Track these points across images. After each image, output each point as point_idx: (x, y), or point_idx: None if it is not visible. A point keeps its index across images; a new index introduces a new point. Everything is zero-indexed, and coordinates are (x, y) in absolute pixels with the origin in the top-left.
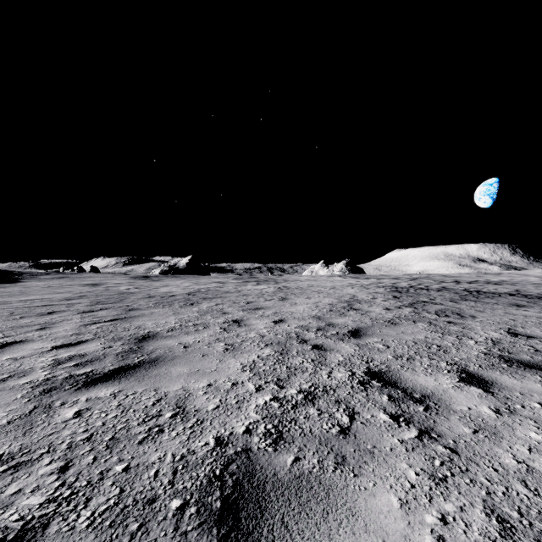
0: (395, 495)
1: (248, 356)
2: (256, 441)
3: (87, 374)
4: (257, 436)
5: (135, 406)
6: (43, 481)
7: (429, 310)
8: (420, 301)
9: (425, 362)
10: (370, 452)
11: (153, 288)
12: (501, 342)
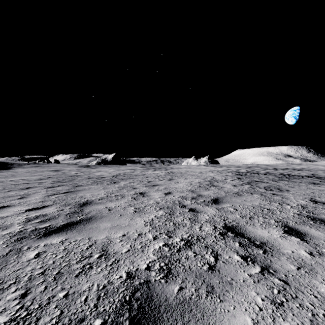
0: (249, 316)
1: (149, 216)
2: (153, 275)
3: (46, 228)
4: (154, 271)
5: (75, 250)
6: (9, 304)
7: (260, 186)
8: (254, 181)
9: (261, 220)
10: (230, 283)
11: (92, 172)
12: (307, 207)
